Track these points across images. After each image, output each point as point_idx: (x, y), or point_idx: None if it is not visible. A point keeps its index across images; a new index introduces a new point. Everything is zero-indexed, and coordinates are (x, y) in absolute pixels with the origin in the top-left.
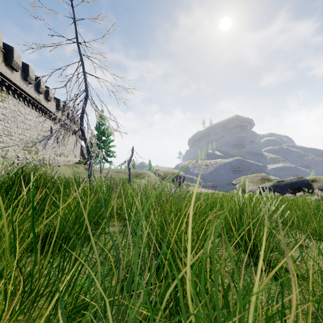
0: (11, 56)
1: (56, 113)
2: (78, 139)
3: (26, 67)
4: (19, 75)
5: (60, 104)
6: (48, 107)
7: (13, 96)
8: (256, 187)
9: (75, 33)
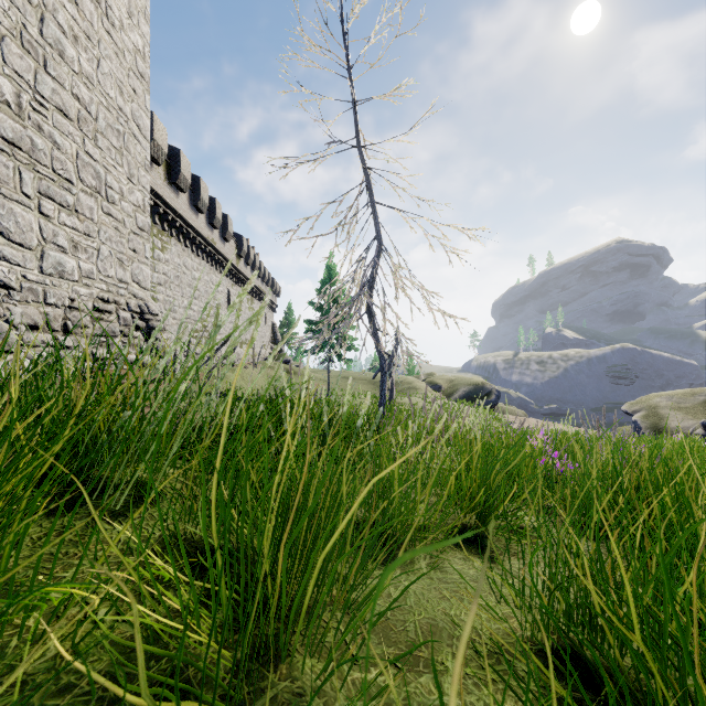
0: (178, 167)
1: (236, 263)
2: (268, 310)
3: (196, 183)
4: (186, 199)
5: (243, 245)
6: (225, 253)
7: (177, 238)
8: (692, 422)
9: (356, 129)
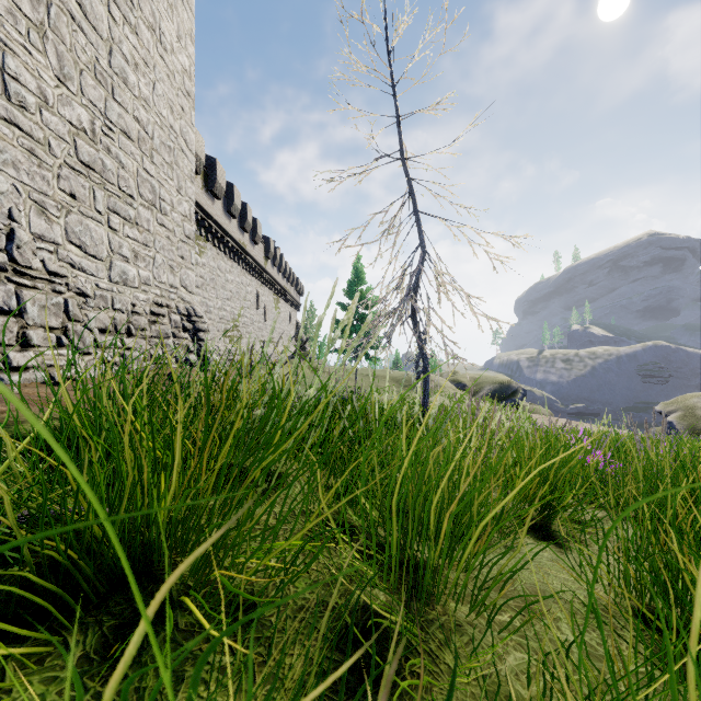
0: (214, 175)
1: (264, 264)
2: (292, 309)
3: (229, 190)
4: (220, 205)
5: (270, 247)
6: (254, 256)
7: (212, 242)
8: None
9: (400, 143)
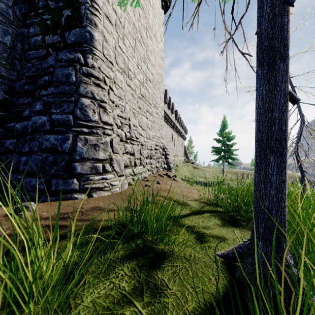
0: None
1: (174, 122)
2: (183, 140)
3: (165, 92)
4: None
5: (177, 114)
6: (171, 119)
7: None
8: None
9: None
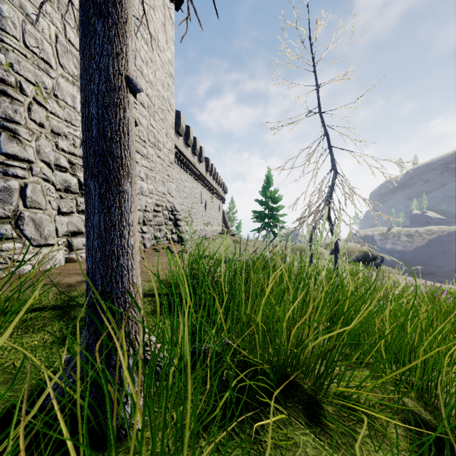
0: (179, 122)
1: (205, 175)
2: (220, 202)
3: (187, 130)
4: (182, 140)
5: (209, 164)
6: (200, 170)
7: (177, 163)
8: None
9: (318, 102)
